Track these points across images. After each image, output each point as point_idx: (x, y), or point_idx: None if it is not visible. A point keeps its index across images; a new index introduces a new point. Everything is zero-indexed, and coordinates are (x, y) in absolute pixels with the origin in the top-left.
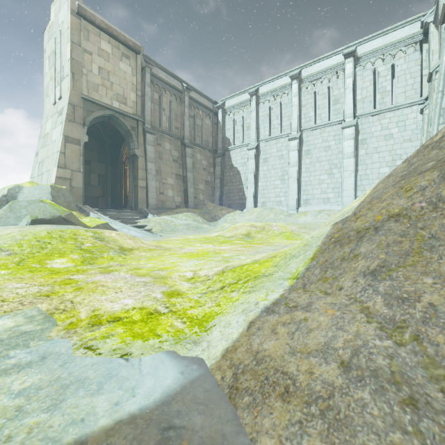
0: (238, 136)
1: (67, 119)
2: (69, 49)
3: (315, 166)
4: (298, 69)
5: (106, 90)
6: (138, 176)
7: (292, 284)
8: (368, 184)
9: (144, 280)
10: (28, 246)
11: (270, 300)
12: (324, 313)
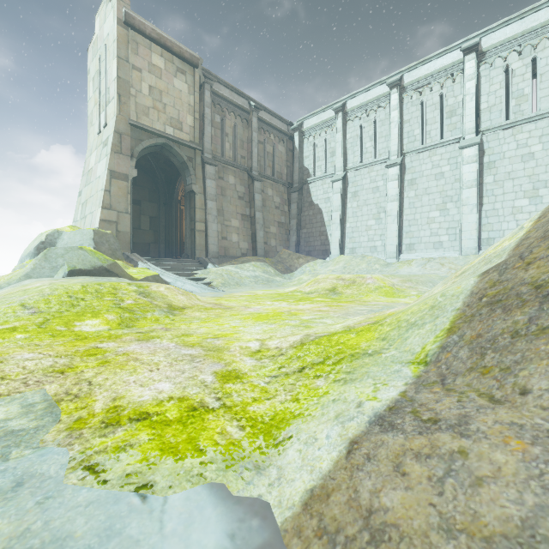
0: (320, 165)
1: (112, 151)
2: (115, 66)
3: (422, 200)
4: (399, 73)
5: (158, 114)
6: (196, 217)
7: (418, 372)
8: (497, 222)
9: (191, 353)
10: (56, 303)
11: (383, 399)
12: (502, 443)
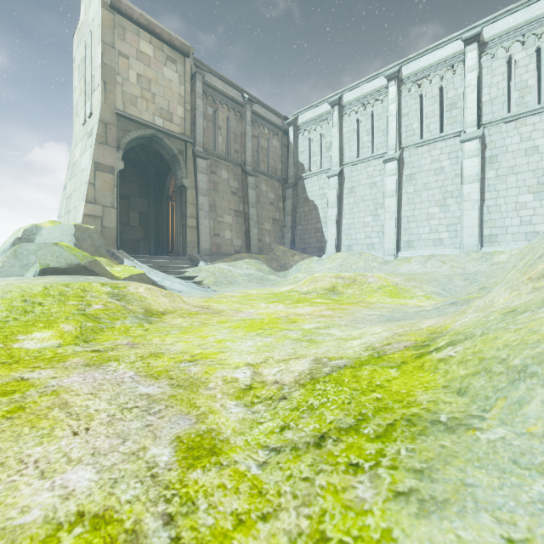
0: (315, 160)
1: (97, 141)
2: (100, 51)
3: (421, 196)
4: (397, 66)
5: (147, 104)
6: (187, 213)
7: None
8: (500, 219)
9: (151, 391)
10: (5, 309)
11: None
12: None
